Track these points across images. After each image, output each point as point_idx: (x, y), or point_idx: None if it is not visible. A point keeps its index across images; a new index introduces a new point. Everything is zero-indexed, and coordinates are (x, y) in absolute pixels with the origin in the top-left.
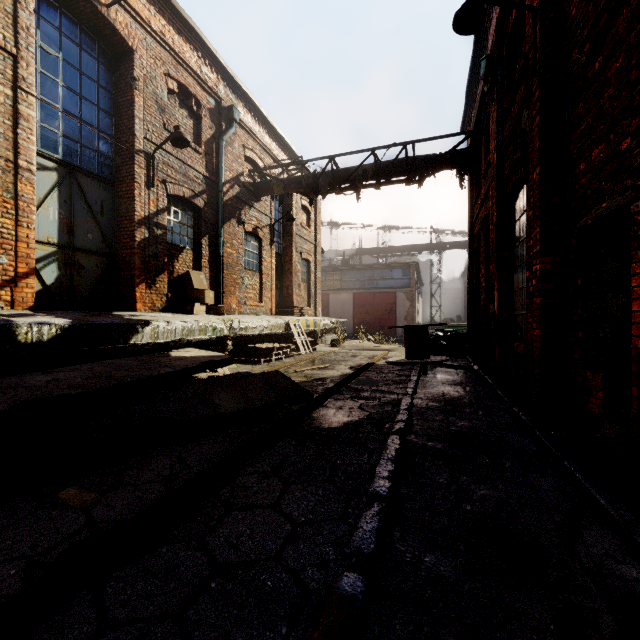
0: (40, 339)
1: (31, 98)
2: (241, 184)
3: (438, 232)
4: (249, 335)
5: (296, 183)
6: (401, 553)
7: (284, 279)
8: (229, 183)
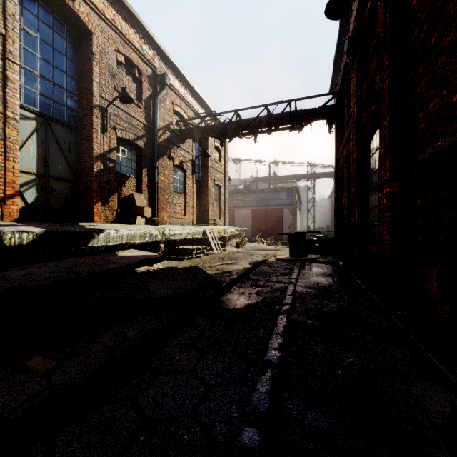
0: (21, 243)
1: (16, 66)
2: (171, 130)
3: (312, 165)
4: (176, 239)
5: (210, 130)
6: (289, 410)
7: (202, 199)
8: (162, 129)
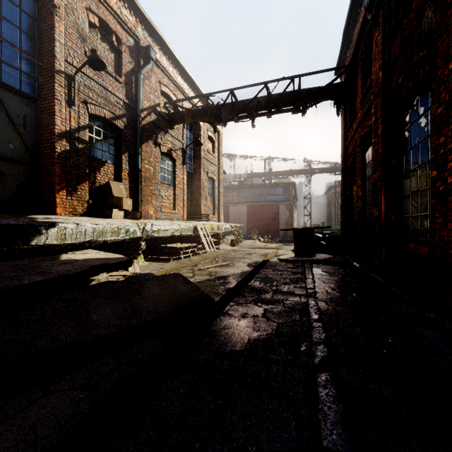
0: None
1: None
2: (157, 113)
3: (308, 162)
4: (162, 236)
5: (203, 113)
6: None
7: (194, 193)
8: (147, 110)
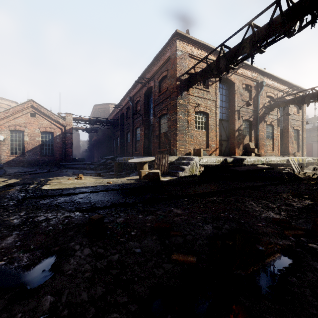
0: (230, 162)
1: (218, 108)
2: (265, 107)
3: None
4: (270, 163)
5: (292, 101)
6: None
7: (283, 140)
8: (261, 109)
